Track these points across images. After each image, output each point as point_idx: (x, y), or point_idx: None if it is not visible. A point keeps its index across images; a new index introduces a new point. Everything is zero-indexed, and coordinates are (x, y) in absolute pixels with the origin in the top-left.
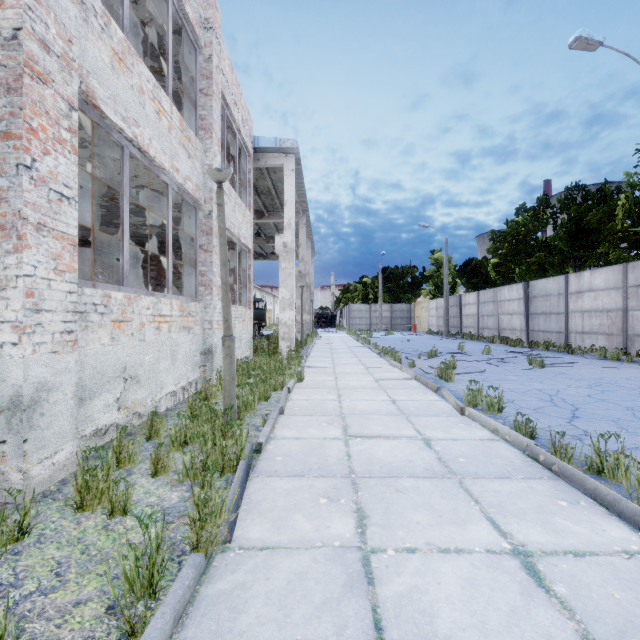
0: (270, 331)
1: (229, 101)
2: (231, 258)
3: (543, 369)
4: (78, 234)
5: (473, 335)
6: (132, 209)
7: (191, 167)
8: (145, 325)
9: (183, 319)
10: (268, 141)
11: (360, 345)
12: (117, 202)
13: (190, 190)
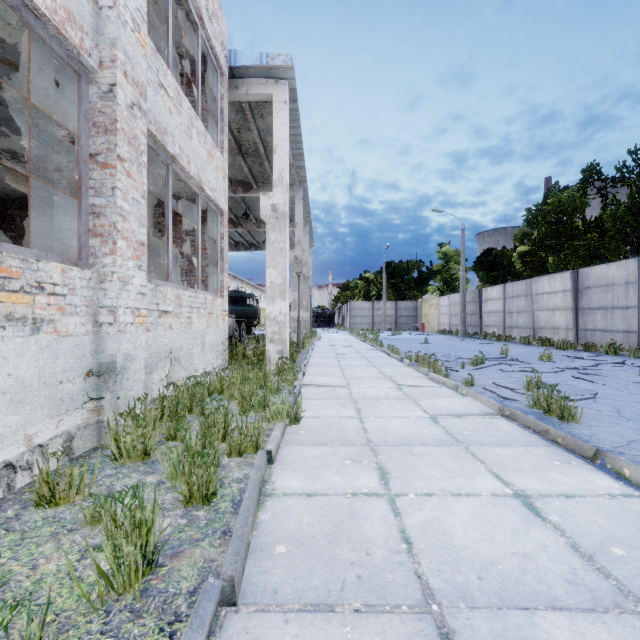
0: (264, 331)
1: None
2: (195, 224)
3: None
4: None
5: (499, 335)
6: None
7: None
8: None
9: (6, 297)
10: (250, 57)
11: (371, 348)
12: None
13: (42, 5)
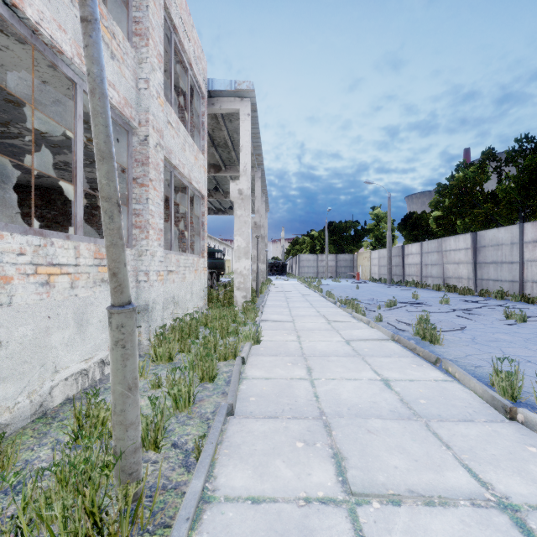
0: (228, 278)
1: (177, 24)
2: (184, 205)
3: (526, 324)
4: (21, 178)
5: (417, 283)
6: (63, 142)
7: (116, 72)
8: (13, 280)
9: (101, 269)
10: (223, 83)
11: (313, 293)
12: (41, 131)
13: (114, 101)
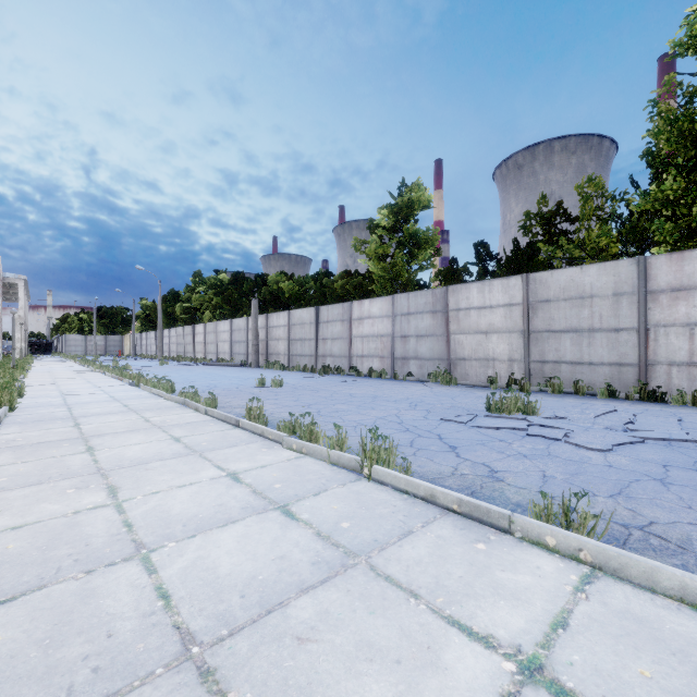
0: None
1: None
2: None
3: (126, 361)
4: None
5: (142, 355)
6: None
7: None
8: None
9: None
10: (11, 275)
11: (64, 359)
12: None
13: None
